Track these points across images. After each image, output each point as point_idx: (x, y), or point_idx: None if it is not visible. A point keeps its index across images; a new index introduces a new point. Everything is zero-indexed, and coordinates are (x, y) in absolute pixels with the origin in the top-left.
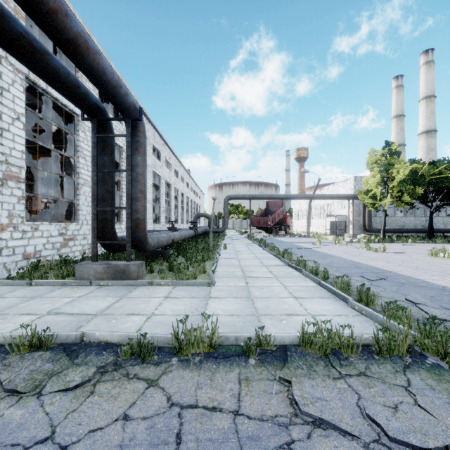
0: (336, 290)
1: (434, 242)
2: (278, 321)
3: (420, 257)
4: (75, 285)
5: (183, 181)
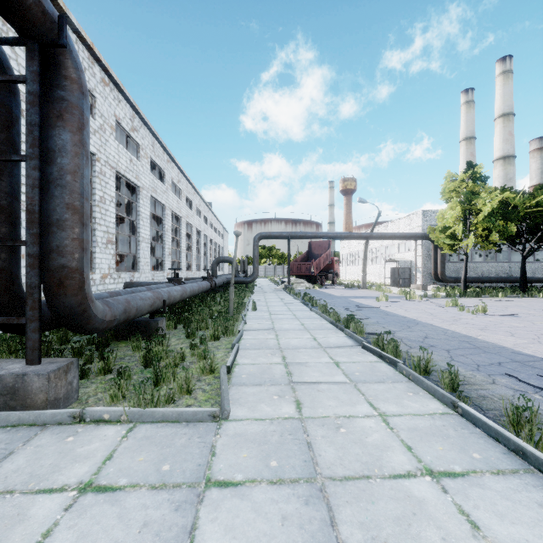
0: (527, 447)
1: (531, 295)
2: None
3: None
4: None
5: (200, 214)
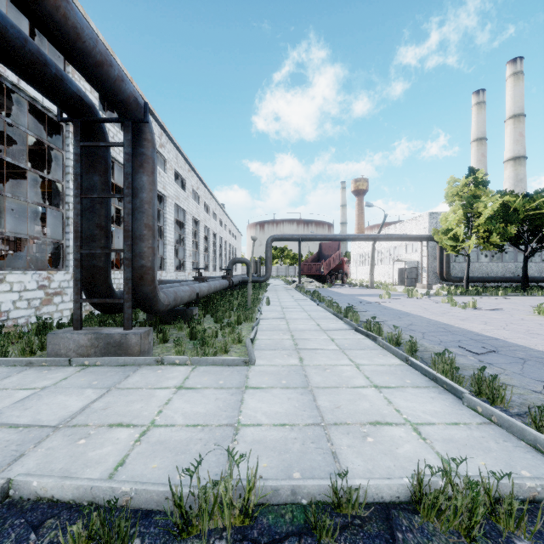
0: (437, 375)
1: (531, 294)
2: (359, 439)
3: (524, 316)
4: (47, 364)
5: (216, 217)
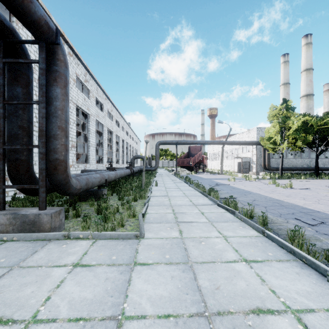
0: (295, 249)
1: (321, 178)
2: None
3: (326, 193)
4: None
5: (124, 130)
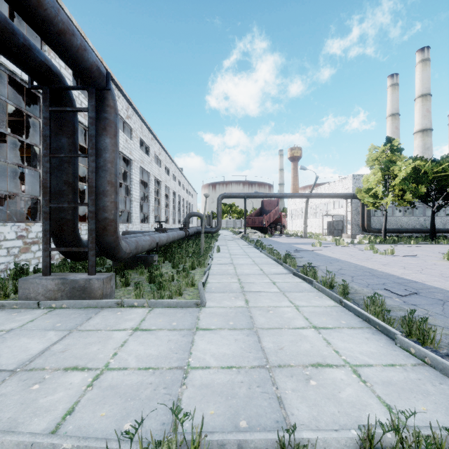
0: (370, 316)
1: (438, 243)
2: (302, 382)
3: (436, 262)
4: (17, 307)
5: (175, 178)
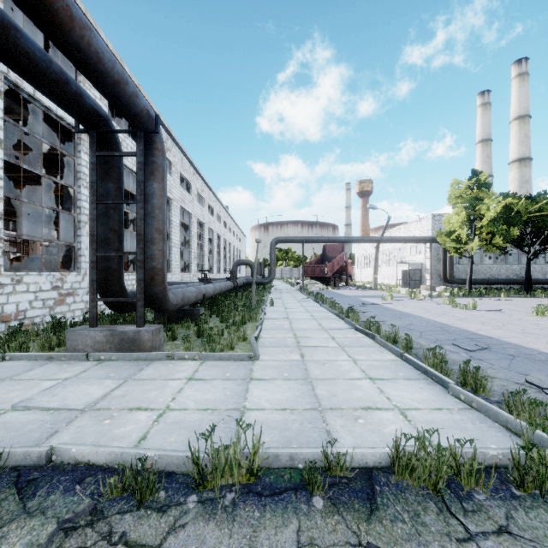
0: (428, 368)
1: (533, 296)
2: (351, 421)
3: (522, 317)
4: (66, 359)
5: (220, 219)
